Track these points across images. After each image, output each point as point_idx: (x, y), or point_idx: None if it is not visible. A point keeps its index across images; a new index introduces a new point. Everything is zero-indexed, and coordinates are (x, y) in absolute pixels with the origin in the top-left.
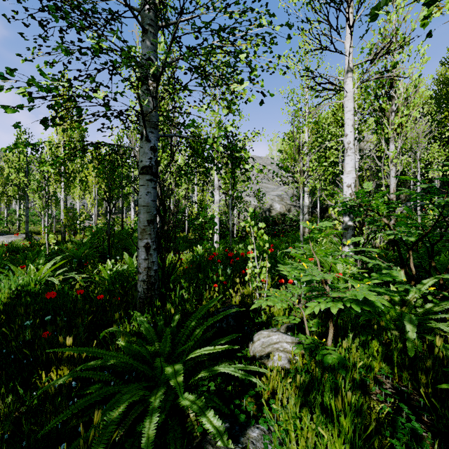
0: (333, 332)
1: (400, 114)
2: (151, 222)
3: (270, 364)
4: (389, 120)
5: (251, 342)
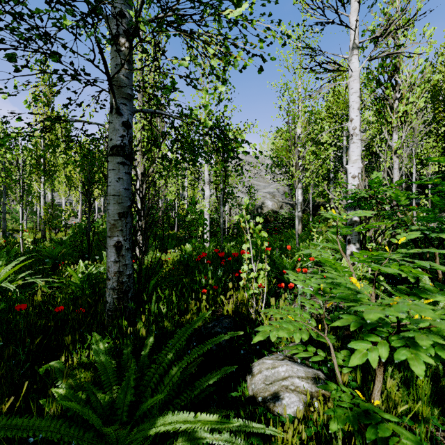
0: (382, 380)
1: (405, 101)
2: (124, 216)
3: (277, 411)
4: (392, 108)
5: (250, 375)
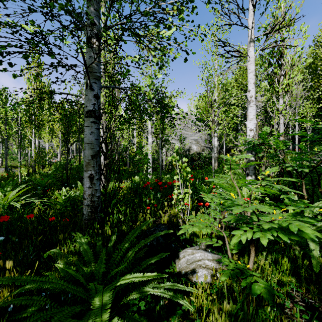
0: (254, 255)
1: (288, 76)
2: (95, 157)
3: (194, 280)
4: (279, 81)
5: (177, 259)
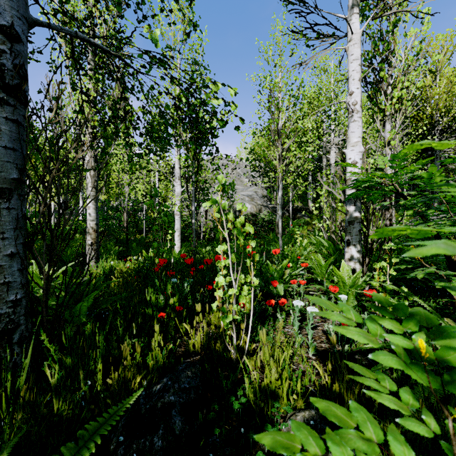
0: None
1: (400, 85)
2: (2, 195)
3: None
4: (385, 94)
5: None
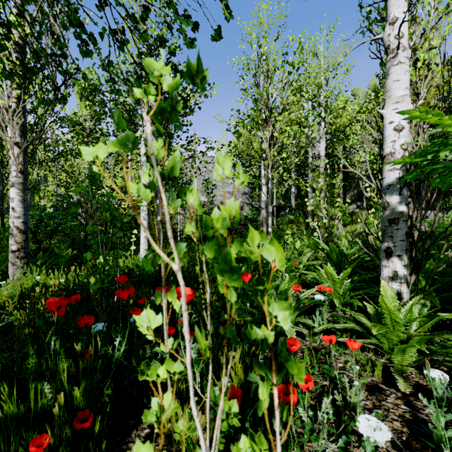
0: None
1: (428, 44)
2: None
3: None
4: None
5: None
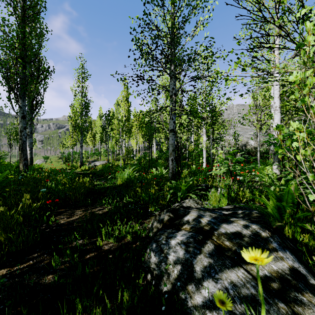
0: (232, 180)
1: None
2: (174, 150)
3: None
4: None
5: (210, 191)
